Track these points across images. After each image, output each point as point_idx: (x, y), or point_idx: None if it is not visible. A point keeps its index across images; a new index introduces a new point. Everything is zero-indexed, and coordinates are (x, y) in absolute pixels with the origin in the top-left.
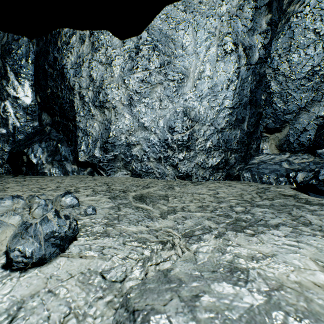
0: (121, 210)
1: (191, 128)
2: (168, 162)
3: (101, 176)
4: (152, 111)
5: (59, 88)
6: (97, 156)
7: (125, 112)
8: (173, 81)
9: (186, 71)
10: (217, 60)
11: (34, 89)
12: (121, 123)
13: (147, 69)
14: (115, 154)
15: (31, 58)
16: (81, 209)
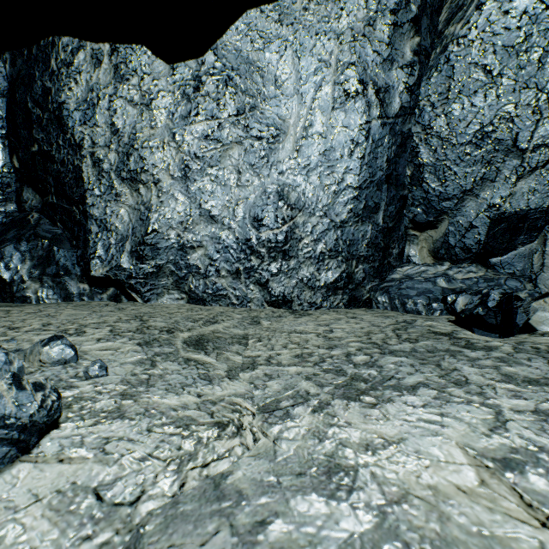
0: (156, 366)
1: (290, 221)
2: (252, 277)
3: (133, 303)
4: (224, 189)
5: (55, 144)
6: (126, 267)
7: (176, 190)
8: (260, 139)
9: (282, 124)
10: (334, 107)
11: (7, 145)
12: (169, 210)
13: (214, 116)
14: (158, 263)
15: (1, 88)
16: (81, 368)
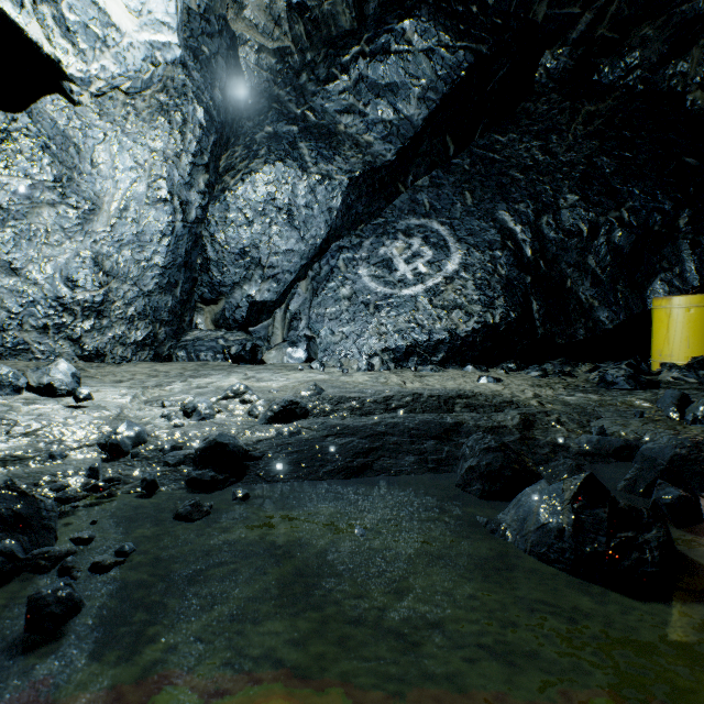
0: None
1: (107, 286)
2: (63, 333)
3: None
4: (29, 244)
5: None
6: None
7: None
8: (77, 209)
9: (98, 200)
10: (148, 203)
11: None
12: None
13: (28, 176)
14: None
15: None
16: None
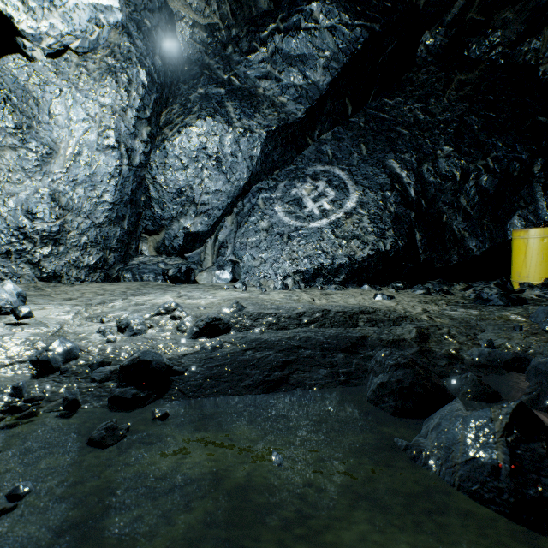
0: None
1: (63, 218)
2: (24, 258)
3: None
4: None
5: None
6: None
7: None
8: (36, 152)
9: (54, 145)
10: (98, 149)
11: None
12: None
13: None
14: None
15: None
16: None
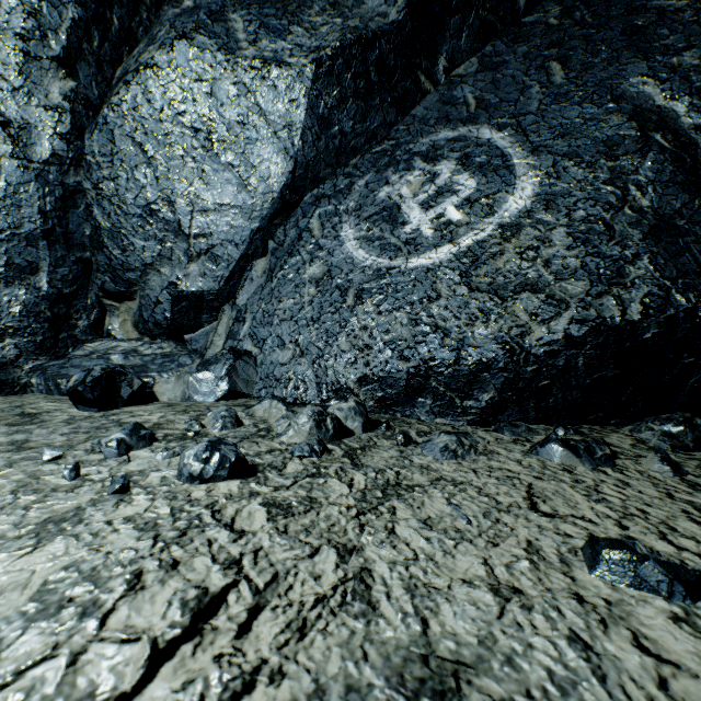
0: None
1: None
2: None
3: None
4: None
5: None
6: None
7: None
8: None
9: None
10: None
11: None
12: None
13: None
14: None
15: None
16: None
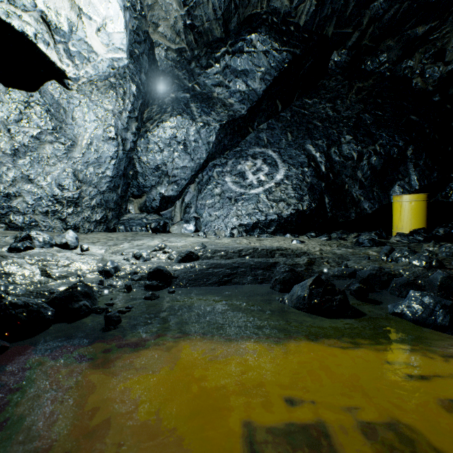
0: None
1: (81, 188)
2: (56, 215)
3: None
4: (38, 165)
5: None
6: None
7: (5, 160)
8: (64, 144)
9: (75, 139)
10: (103, 140)
11: None
12: None
13: (39, 127)
14: None
15: None
16: None
